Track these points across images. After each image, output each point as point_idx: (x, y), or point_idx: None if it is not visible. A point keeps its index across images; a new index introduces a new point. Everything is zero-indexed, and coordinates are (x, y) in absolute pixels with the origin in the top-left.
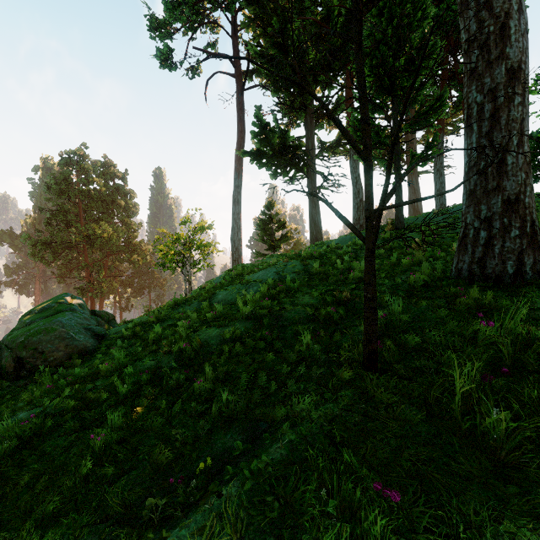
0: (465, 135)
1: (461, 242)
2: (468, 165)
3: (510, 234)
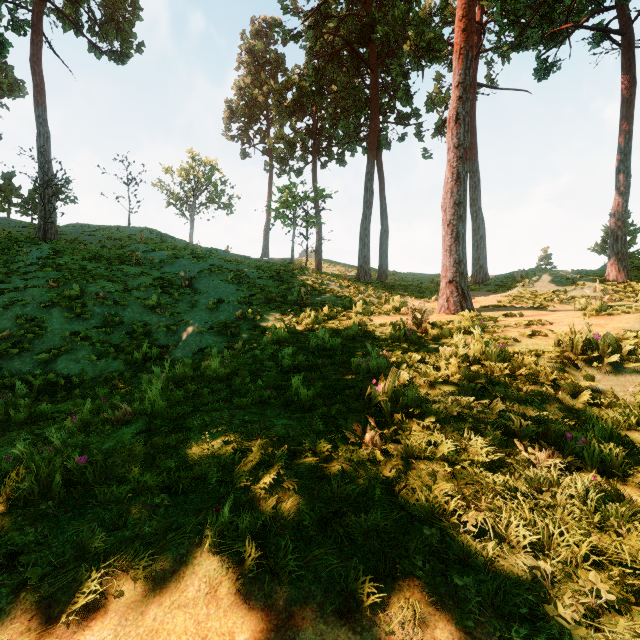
0: (41, 201)
1: (40, 229)
2: (42, 209)
3: (53, 230)
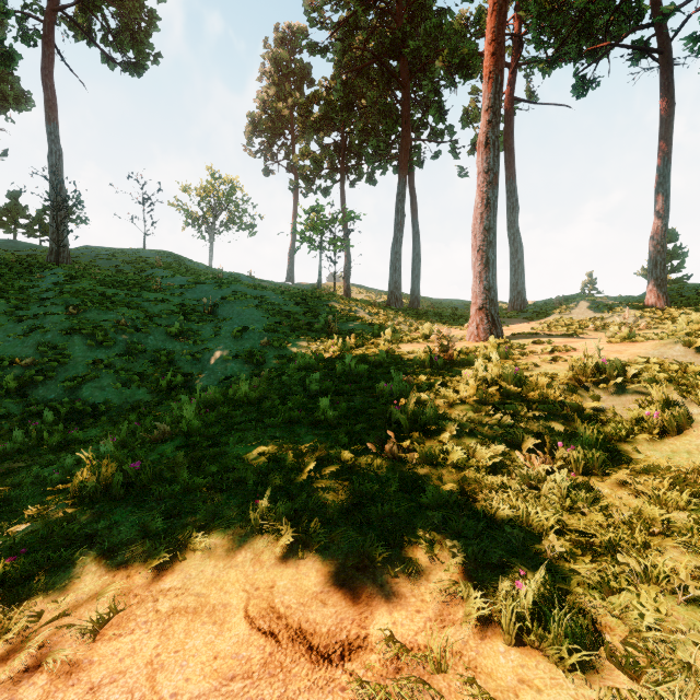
0: (52, 223)
1: (52, 253)
2: (54, 232)
3: (66, 253)
